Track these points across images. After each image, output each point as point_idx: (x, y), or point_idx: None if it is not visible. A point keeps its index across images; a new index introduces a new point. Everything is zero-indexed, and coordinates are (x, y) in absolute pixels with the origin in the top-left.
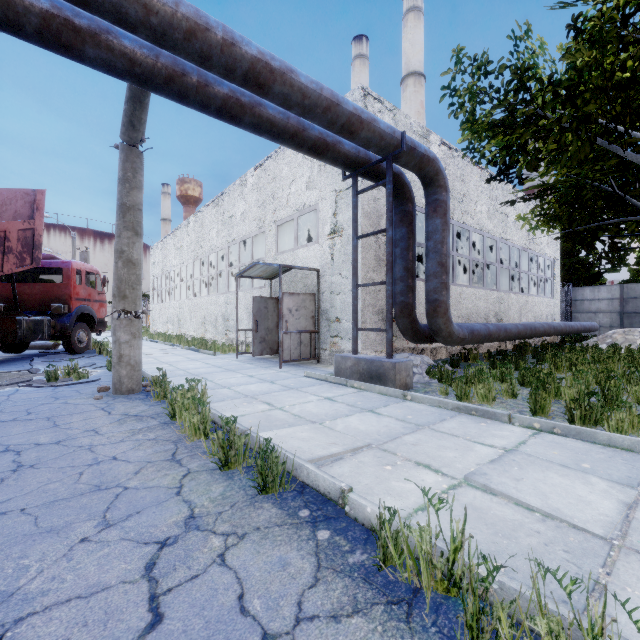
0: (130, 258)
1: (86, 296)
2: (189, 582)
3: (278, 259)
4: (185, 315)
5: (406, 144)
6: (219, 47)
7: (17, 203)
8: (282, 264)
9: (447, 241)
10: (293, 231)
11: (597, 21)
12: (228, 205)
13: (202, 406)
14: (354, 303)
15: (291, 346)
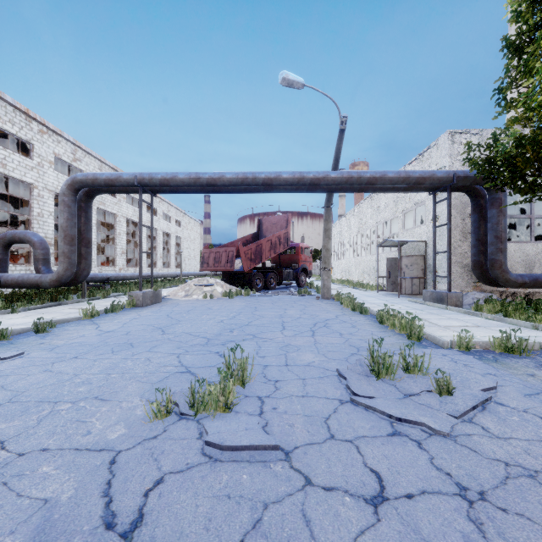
0: (327, 248)
1: (304, 259)
2: (342, 317)
3: (404, 234)
4: (352, 268)
5: (459, 177)
6: (356, 181)
7: (281, 221)
8: (399, 240)
9: (502, 222)
10: None
11: (516, 139)
12: (376, 200)
13: (349, 298)
14: (433, 262)
15: (407, 286)
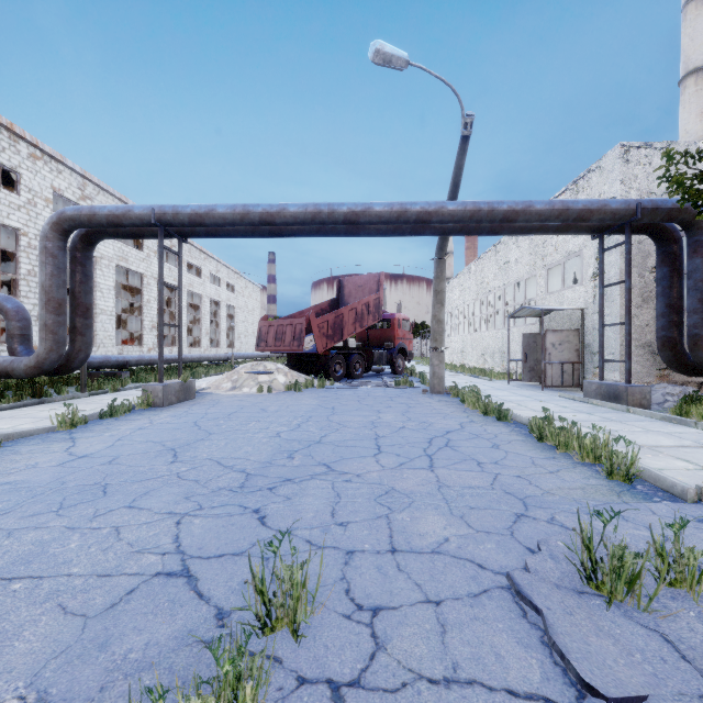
0: (439, 319)
1: (402, 336)
2: (471, 427)
3: (547, 299)
4: (467, 348)
5: (645, 209)
6: (485, 215)
7: (370, 283)
8: (543, 308)
9: None
10: (576, 260)
11: None
12: (504, 252)
13: (477, 394)
14: (600, 339)
15: (554, 374)
